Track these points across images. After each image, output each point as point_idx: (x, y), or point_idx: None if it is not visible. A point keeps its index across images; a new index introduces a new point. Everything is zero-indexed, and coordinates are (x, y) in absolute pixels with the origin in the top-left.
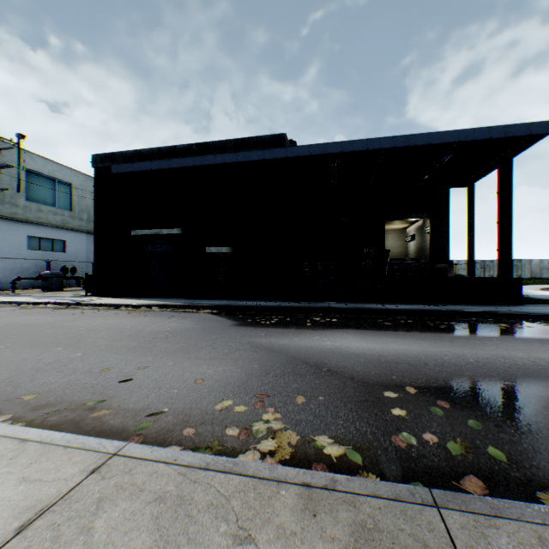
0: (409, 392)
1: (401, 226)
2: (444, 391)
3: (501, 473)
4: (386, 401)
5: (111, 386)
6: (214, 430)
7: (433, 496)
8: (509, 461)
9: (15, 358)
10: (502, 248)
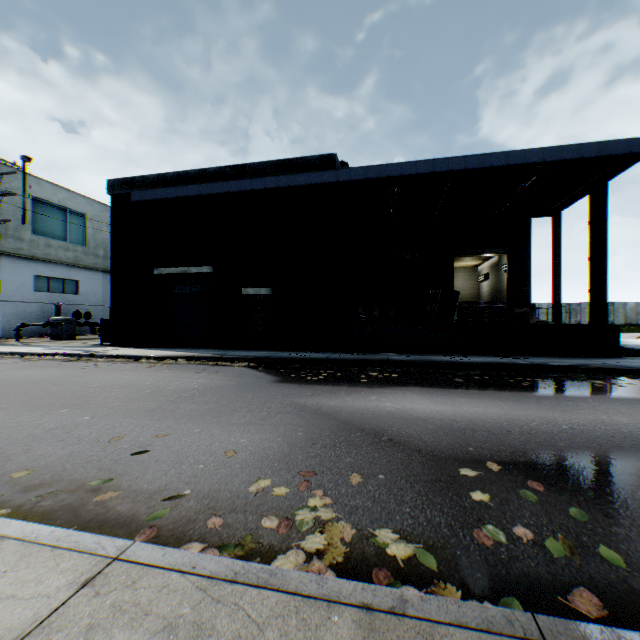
0: (491, 469)
1: (472, 264)
2: (535, 468)
3: (620, 585)
4: (463, 480)
5: (122, 459)
6: (246, 520)
7: (539, 625)
8: (628, 566)
9: (9, 422)
10: (595, 289)
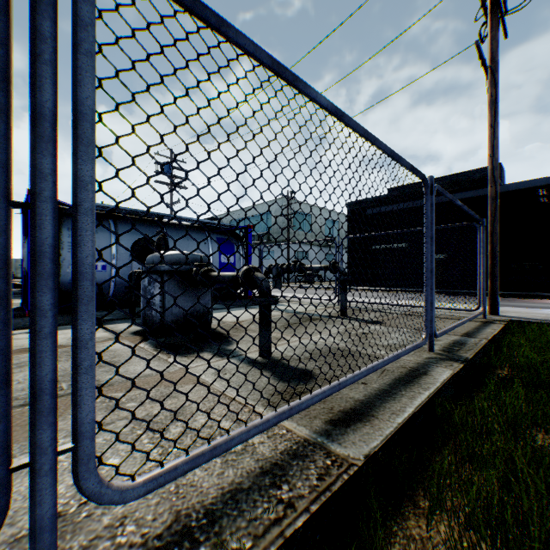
0: None
1: None
2: None
3: None
4: None
5: None
6: None
7: None
8: None
9: None
10: None
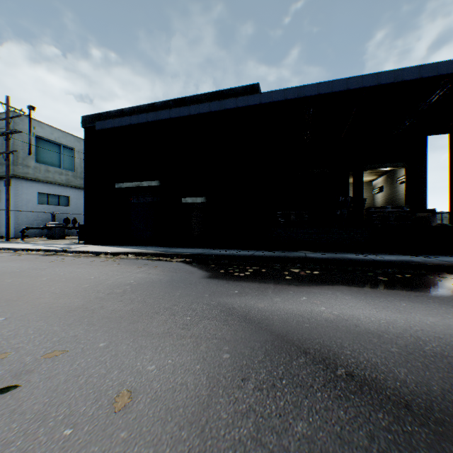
0: None
1: (367, 179)
2: None
3: None
4: None
5: None
6: None
7: None
8: None
9: None
10: None
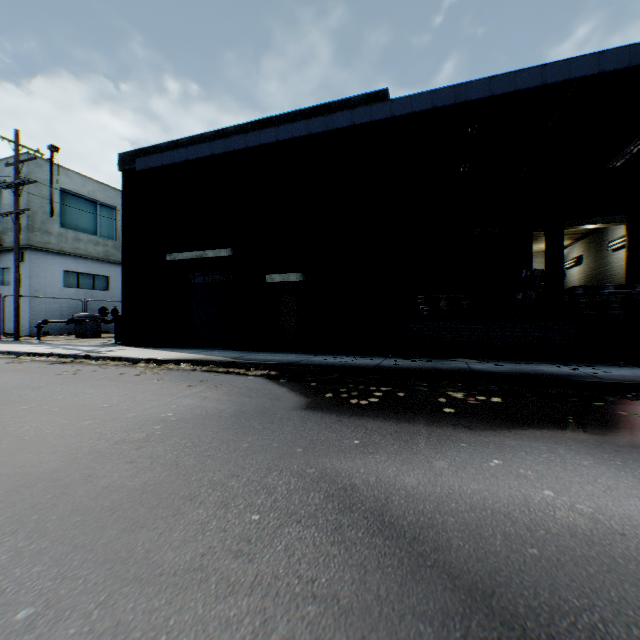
0: None
1: None
2: None
3: None
4: None
5: None
6: None
7: None
8: None
9: None
10: None
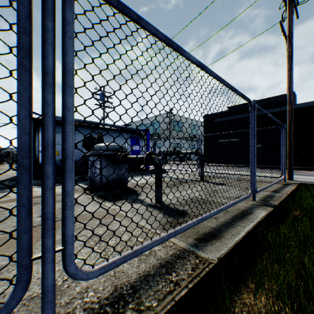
0: None
1: None
2: None
3: None
4: None
5: None
6: None
7: None
8: None
9: None
10: None
